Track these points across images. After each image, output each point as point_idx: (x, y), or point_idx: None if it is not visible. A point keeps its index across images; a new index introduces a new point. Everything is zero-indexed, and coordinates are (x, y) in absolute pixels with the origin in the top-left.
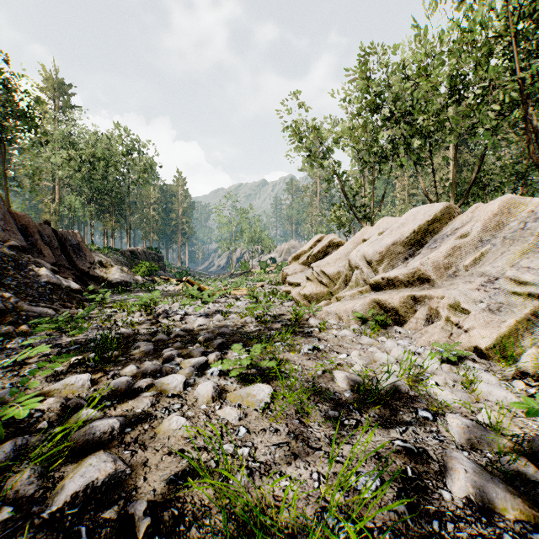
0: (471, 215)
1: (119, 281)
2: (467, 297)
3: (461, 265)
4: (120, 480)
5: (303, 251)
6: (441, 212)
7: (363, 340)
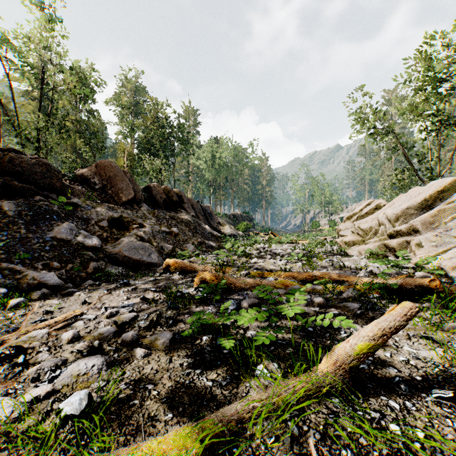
0: None
1: (230, 234)
2: (426, 239)
3: (442, 222)
4: (262, 269)
5: (355, 213)
6: (451, 184)
7: (361, 260)
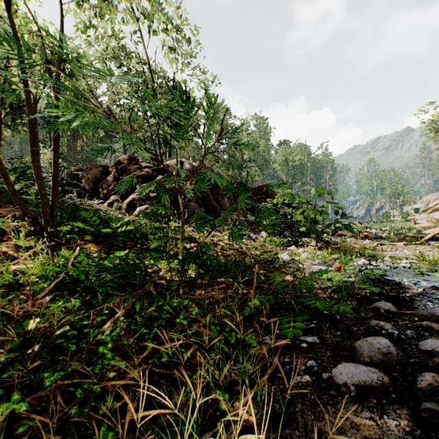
0: None
1: None
2: None
3: None
4: None
5: (429, 207)
6: None
7: None
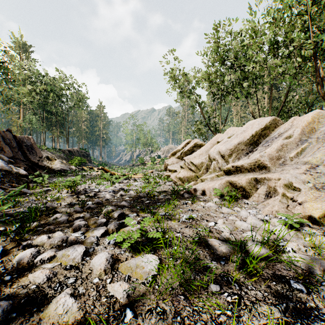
0: (290, 124)
1: (59, 169)
2: (297, 179)
3: (287, 157)
4: None
5: (178, 150)
6: (270, 123)
7: (224, 210)
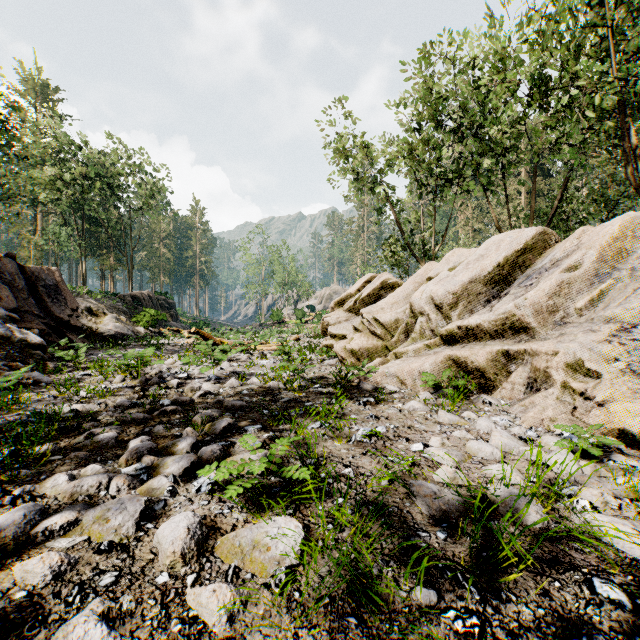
0: (576, 241)
1: (113, 334)
2: (594, 353)
3: (571, 308)
4: None
5: (349, 294)
6: (534, 240)
7: (442, 417)
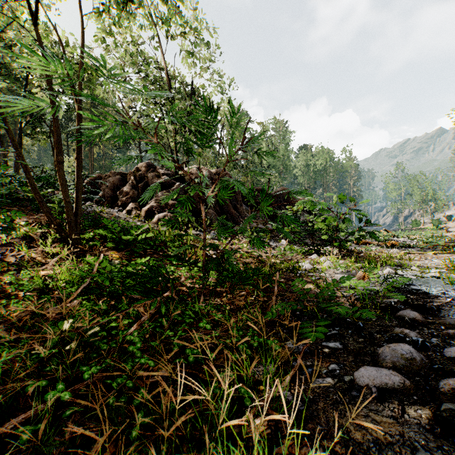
0: None
1: None
2: None
3: None
4: None
5: None
6: None
7: None
